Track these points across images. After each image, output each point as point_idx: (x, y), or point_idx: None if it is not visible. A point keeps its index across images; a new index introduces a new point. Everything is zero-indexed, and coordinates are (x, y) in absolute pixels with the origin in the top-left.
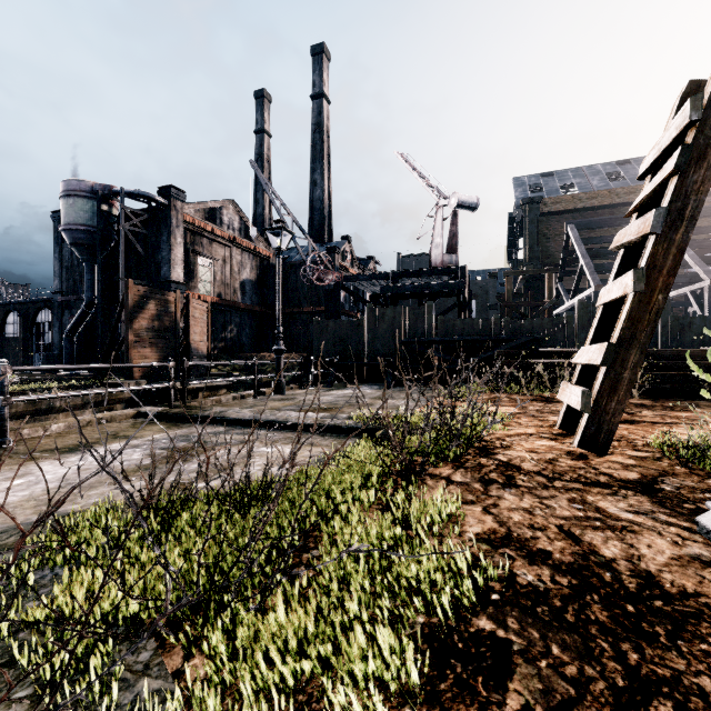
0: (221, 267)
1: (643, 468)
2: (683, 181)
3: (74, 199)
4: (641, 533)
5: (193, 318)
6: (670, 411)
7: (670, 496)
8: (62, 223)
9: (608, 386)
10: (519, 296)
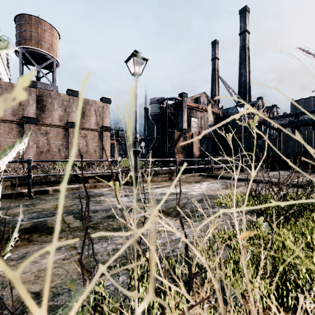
0: (200, 121)
1: None
2: None
3: (153, 104)
4: None
5: (194, 142)
6: None
7: None
8: (149, 113)
9: None
10: None
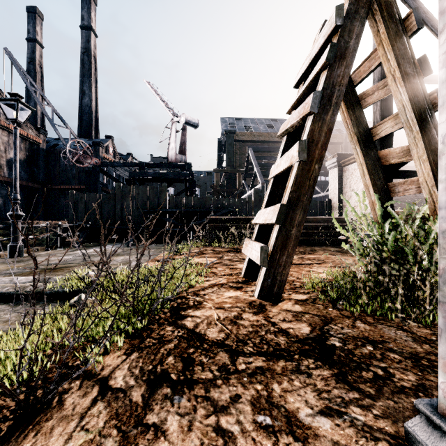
0: None
1: (309, 315)
2: (331, 73)
3: None
4: None
5: None
6: (304, 255)
7: (344, 358)
8: None
9: (280, 241)
10: (223, 186)
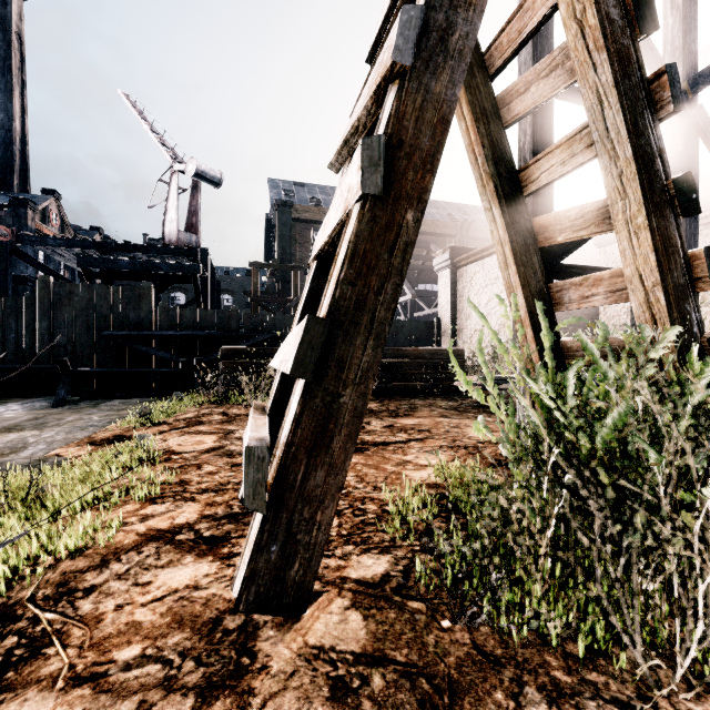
0: None
1: (384, 673)
2: None
3: None
4: None
5: None
6: (396, 418)
7: None
8: None
9: (309, 429)
10: (270, 293)
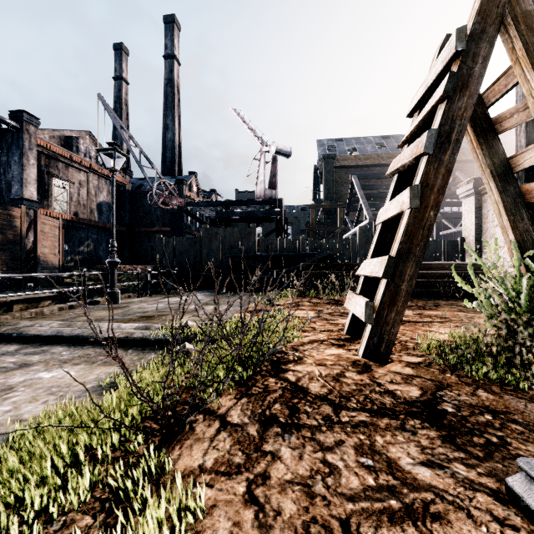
0: (78, 189)
1: (421, 379)
2: (450, 106)
3: None
4: (449, 520)
5: (42, 232)
6: (423, 310)
7: (456, 423)
8: None
9: (388, 297)
10: (320, 223)
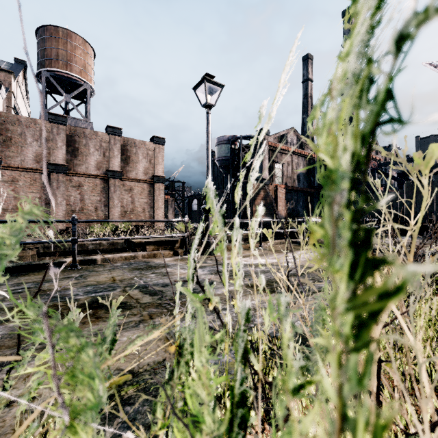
0: (286, 167)
1: None
2: None
3: (221, 145)
4: None
5: (279, 197)
6: None
7: None
8: (216, 157)
9: None
10: None
